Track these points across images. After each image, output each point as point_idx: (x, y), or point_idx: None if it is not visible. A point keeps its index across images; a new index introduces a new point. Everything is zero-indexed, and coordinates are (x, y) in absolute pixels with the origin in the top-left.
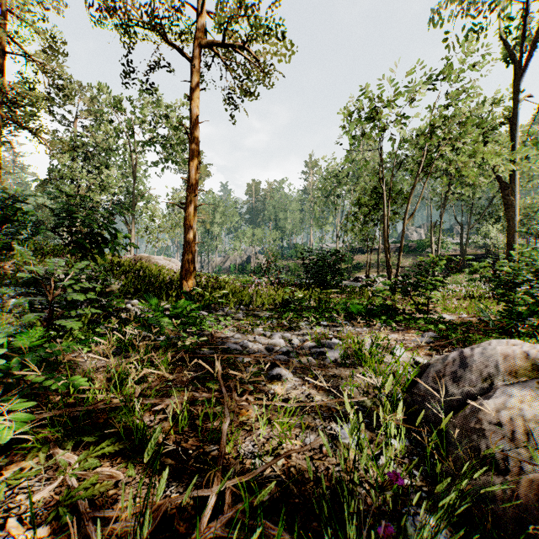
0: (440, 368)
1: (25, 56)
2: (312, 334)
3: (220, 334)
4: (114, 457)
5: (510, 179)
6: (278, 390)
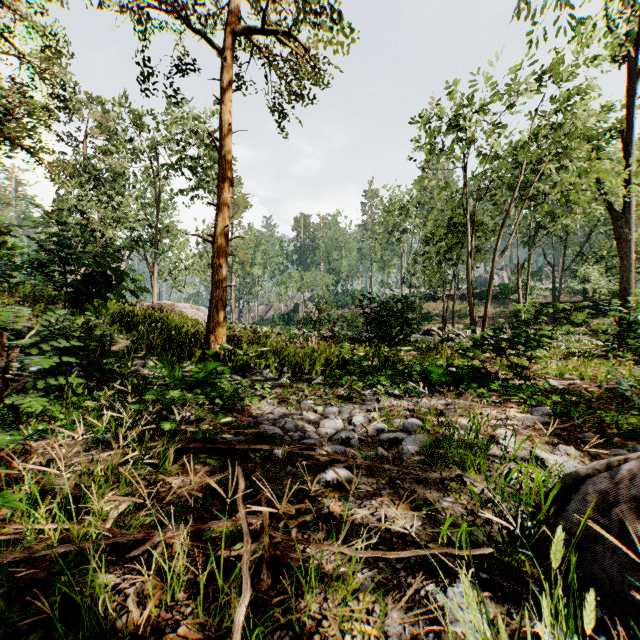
0: (607, 488)
1: (19, 56)
2: (380, 409)
3: (254, 410)
4: None
5: (624, 207)
6: (335, 508)
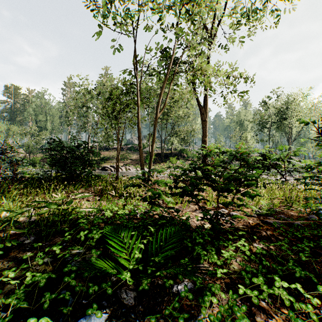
0: None
1: None
2: None
3: None
4: None
5: (204, 104)
6: None
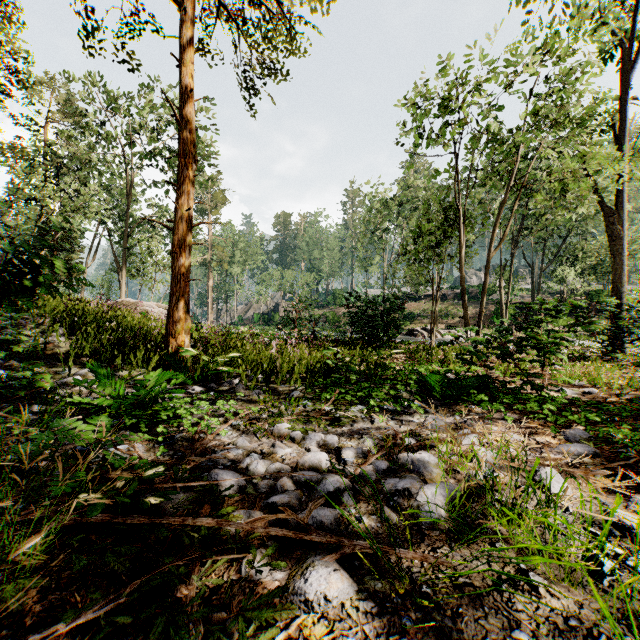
0: None
1: None
2: (375, 434)
3: (209, 440)
4: None
5: (616, 203)
6: None
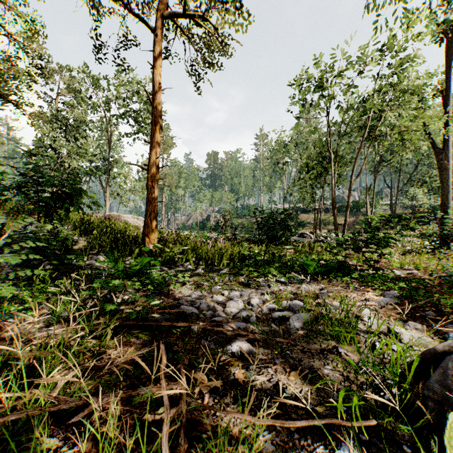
0: None
1: (8, 35)
2: (271, 293)
3: (176, 293)
4: None
5: (444, 145)
6: (239, 375)
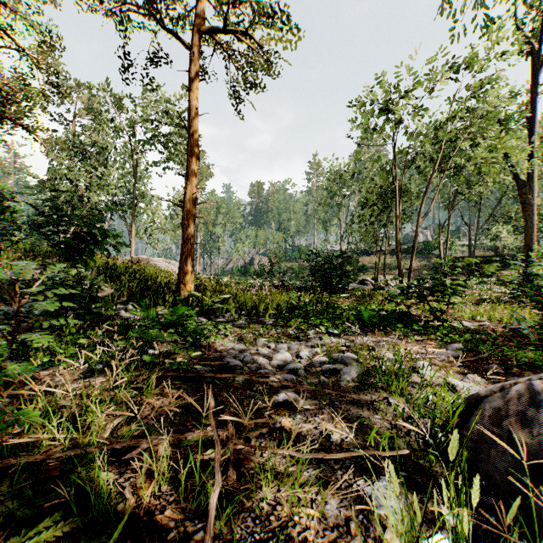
0: (500, 405)
1: (19, 50)
2: (322, 345)
3: (218, 346)
4: (58, 541)
5: (528, 177)
6: (285, 423)
